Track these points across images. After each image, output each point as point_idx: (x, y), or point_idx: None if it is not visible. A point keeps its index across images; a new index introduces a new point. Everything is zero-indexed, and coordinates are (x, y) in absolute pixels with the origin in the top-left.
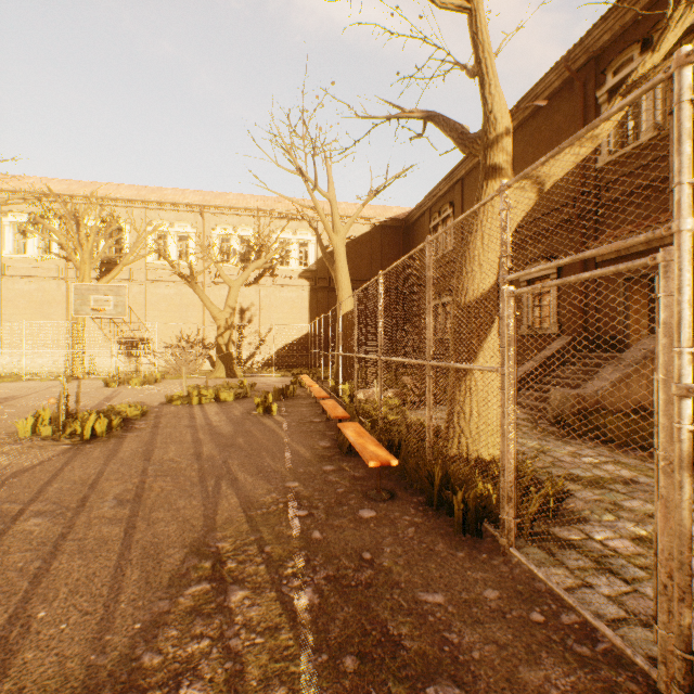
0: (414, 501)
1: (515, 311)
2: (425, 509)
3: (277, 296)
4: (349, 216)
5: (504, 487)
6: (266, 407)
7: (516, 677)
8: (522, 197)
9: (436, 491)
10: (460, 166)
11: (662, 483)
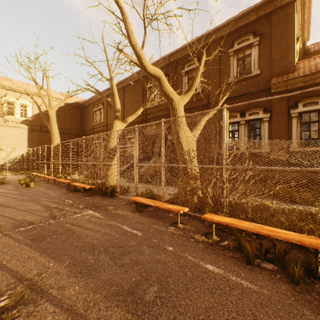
0: (98, 195)
1: (119, 153)
2: (101, 196)
3: (5, 132)
4: (53, 97)
5: (118, 185)
6: (28, 184)
7: (118, 204)
8: (123, 125)
9: (104, 191)
10: (106, 91)
11: (135, 176)
